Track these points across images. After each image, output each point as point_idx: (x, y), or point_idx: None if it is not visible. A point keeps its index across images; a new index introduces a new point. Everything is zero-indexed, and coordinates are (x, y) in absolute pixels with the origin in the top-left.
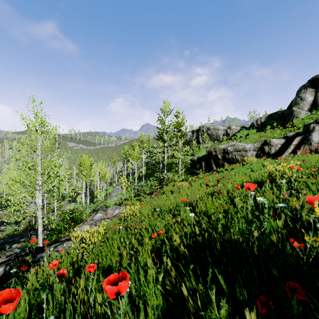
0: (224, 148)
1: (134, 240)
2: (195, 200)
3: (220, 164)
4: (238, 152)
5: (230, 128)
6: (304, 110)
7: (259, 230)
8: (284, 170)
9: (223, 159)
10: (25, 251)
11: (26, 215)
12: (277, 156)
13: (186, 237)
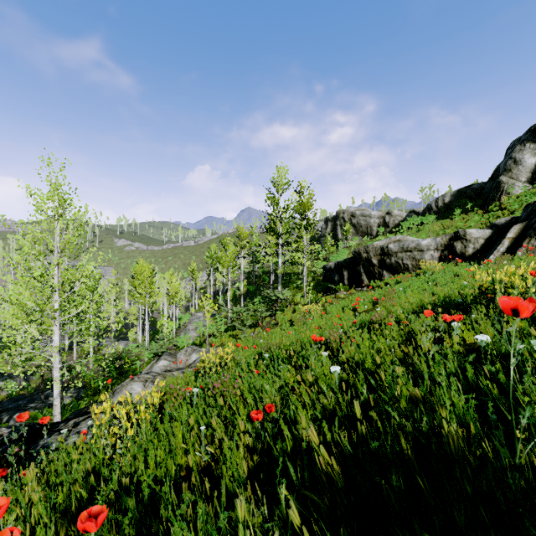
0: (382, 246)
1: (218, 423)
2: (336, 338)
3: (376, 274)
4: (407, 253)
5: (390, 214)
6: (521, 181)
7: (497, 410)
8: (512, 280)
9: (380, 266)
10: (18, 432)
11: (29, 363)
12: (479, 260)
13: (326, 416)
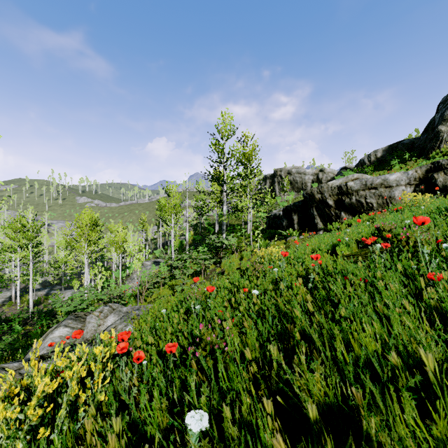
0: (339, 185)
1: None
2: None
3: (332, 216)
4: (372, 191)
5: (323, 171)
6: None
7: None
8: None
9: (337, 207)
10: None
11: None
12: None
13: None
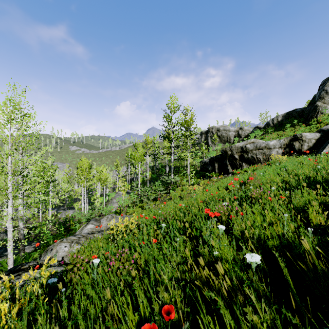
0: (241, 146)
1: None
2: (225, 211)
3: (237, 165)
4: (260, 151)
5: (242, 129)
6: None
7: None
8: None
9: (240, 159)
10: None
11: None
12: (313, 153)
13: None
